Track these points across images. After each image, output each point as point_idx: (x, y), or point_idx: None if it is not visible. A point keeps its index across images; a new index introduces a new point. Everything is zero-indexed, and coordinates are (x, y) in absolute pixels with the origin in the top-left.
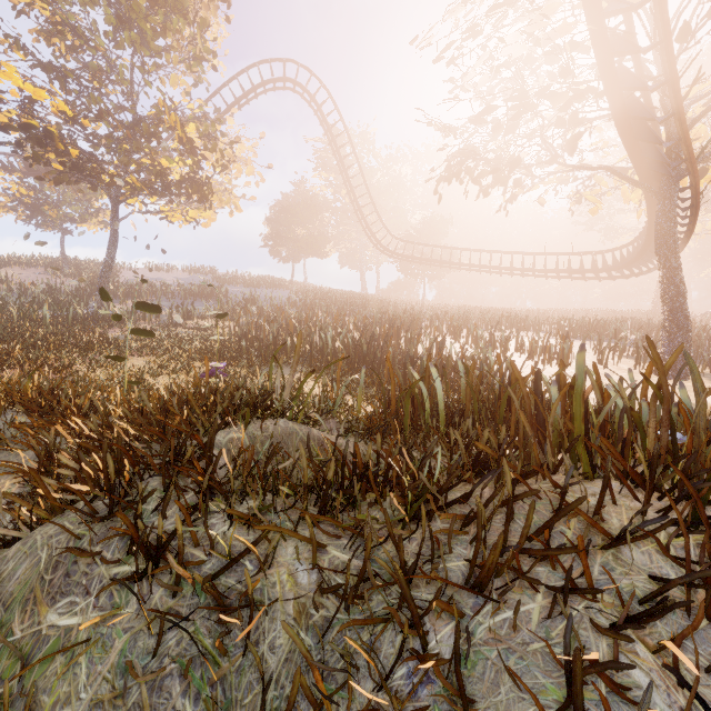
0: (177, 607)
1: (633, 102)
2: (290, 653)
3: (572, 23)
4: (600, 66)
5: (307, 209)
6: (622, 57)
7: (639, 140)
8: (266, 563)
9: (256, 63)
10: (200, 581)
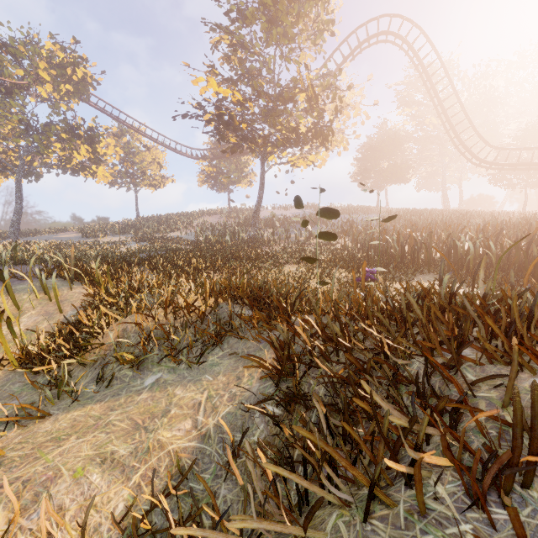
0: None
1: None
2: None
3: None
4: None
5: (391, 143)
6: None
7: None
8: None
9: (353, 31)
10: None
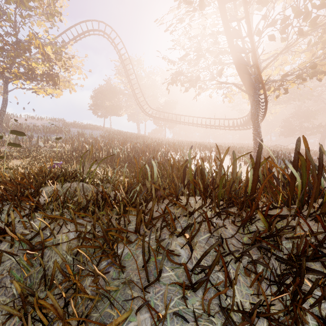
0: (12, 251)
1: (241, 58)
2: (62, 264)
3: (216, 23)
4: (228, 42)
5: (111, 93)
6: (237, 39)
7: (244, 73)
8: (56, 233)
9: (84, 21)
10: (20, 236)
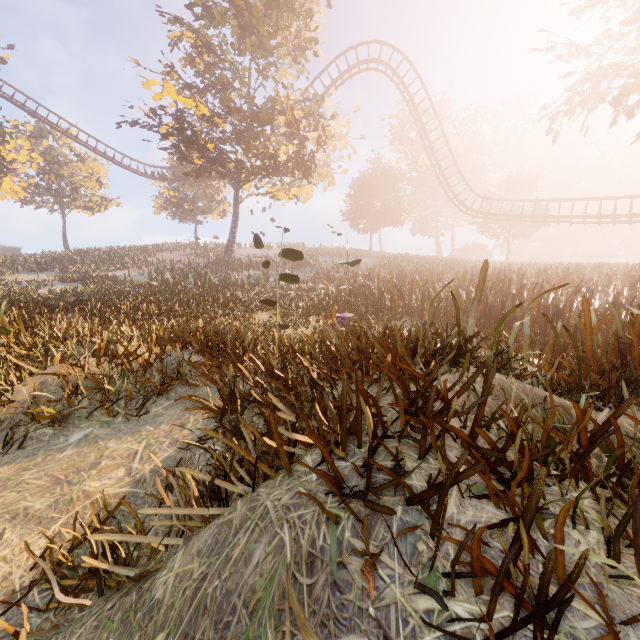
0: None
1: None
2: None
3: None
4: None
5: (384, 182)
6: None
7: None
8: None
9: (343, 52)
10: None
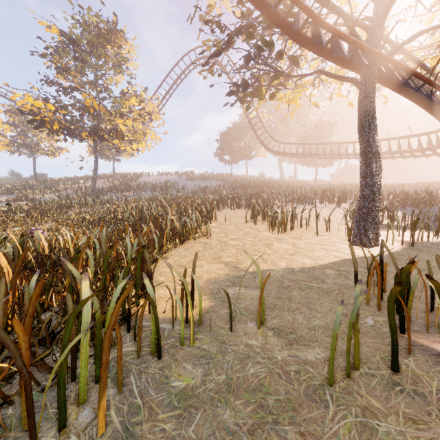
0: None
1: (297, 17)
2: None
3: None
4: (249, 1)
5: (238, 130)
6: None
7: (315, 44)
8: None
9: (186, 53)
10: None
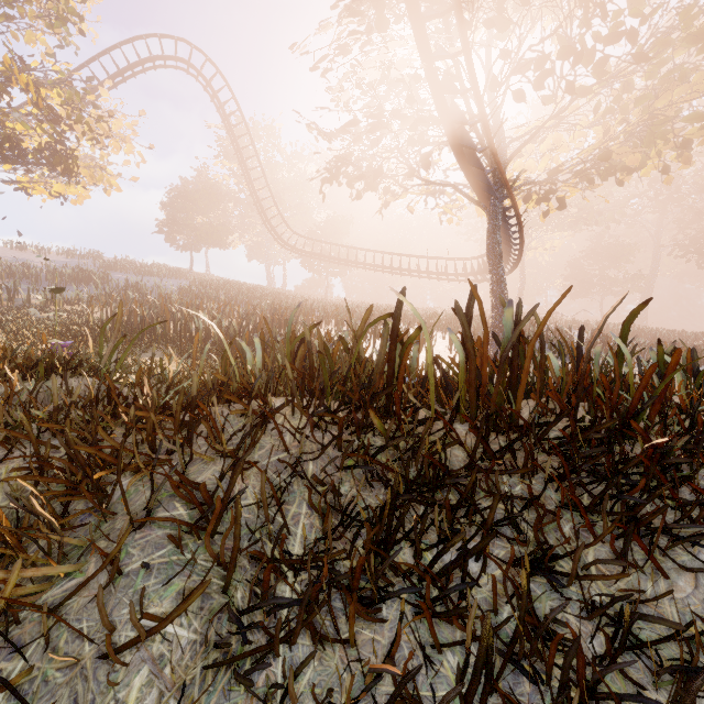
0: None
1: (464, 133)
2: None
3: (409, 60)
4: (435, 99)
5: (207, 197)
6: (455, 95)
7: (470, 165)
8: None
9: (143, 36)
10: None
